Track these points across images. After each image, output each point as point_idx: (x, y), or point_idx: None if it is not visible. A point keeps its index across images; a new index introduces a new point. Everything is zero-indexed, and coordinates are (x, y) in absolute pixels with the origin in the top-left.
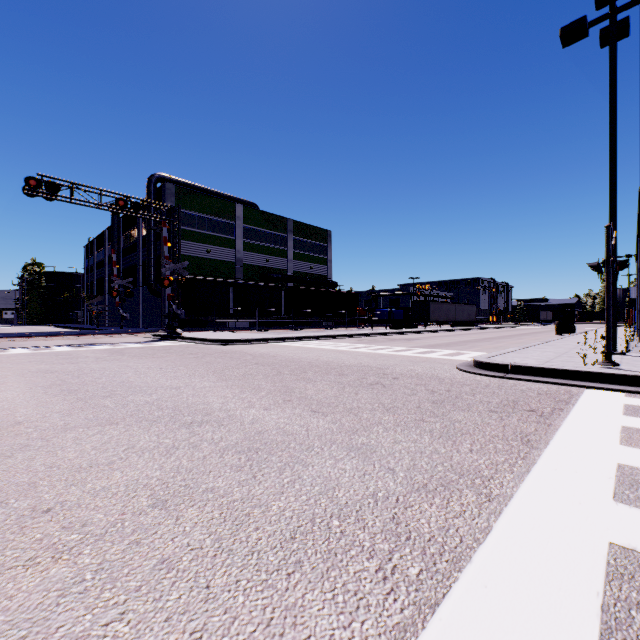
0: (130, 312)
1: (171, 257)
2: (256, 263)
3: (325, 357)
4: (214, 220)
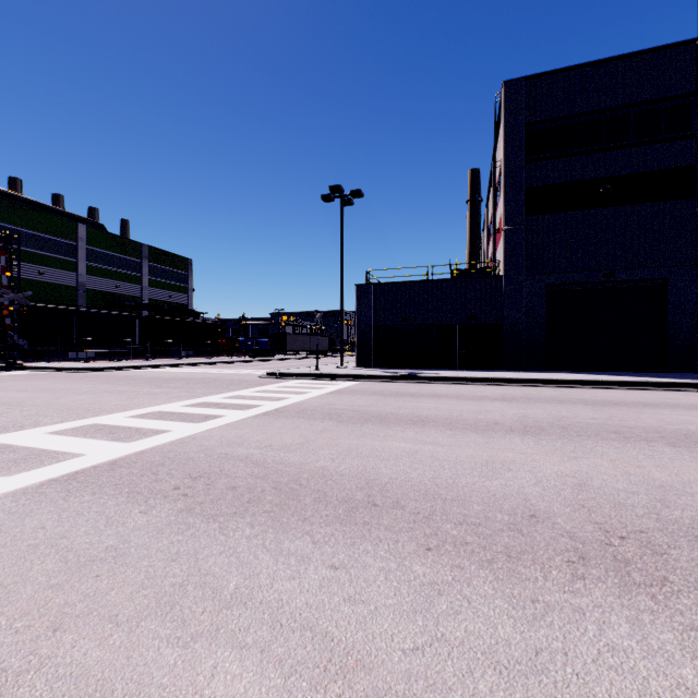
0: None
1: (8, 285)
2: (104, 289)
3: (182, 375)
4: (49, 239)
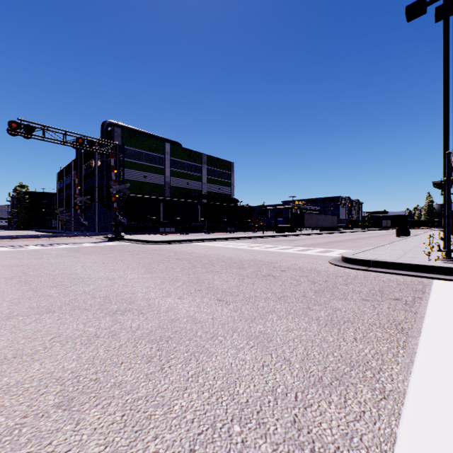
0: (89, 220)
1: (117, 180)
2: (180, 185)
3: (229, 254)
4: (149, 154)
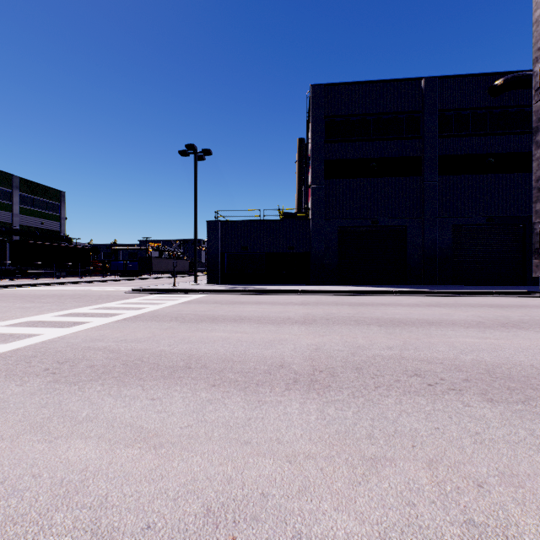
0: None
1: None
2: None
3: (54, 293)
4: None
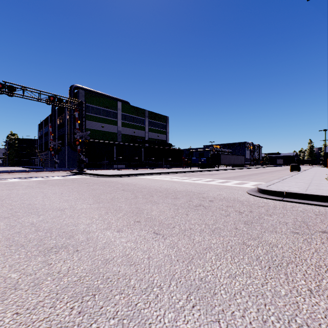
0: (61, 159)
1: (80, 129)
2: (128, 133)
3: (165, 185)
4: (106, 110)
